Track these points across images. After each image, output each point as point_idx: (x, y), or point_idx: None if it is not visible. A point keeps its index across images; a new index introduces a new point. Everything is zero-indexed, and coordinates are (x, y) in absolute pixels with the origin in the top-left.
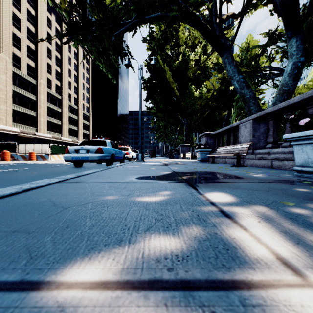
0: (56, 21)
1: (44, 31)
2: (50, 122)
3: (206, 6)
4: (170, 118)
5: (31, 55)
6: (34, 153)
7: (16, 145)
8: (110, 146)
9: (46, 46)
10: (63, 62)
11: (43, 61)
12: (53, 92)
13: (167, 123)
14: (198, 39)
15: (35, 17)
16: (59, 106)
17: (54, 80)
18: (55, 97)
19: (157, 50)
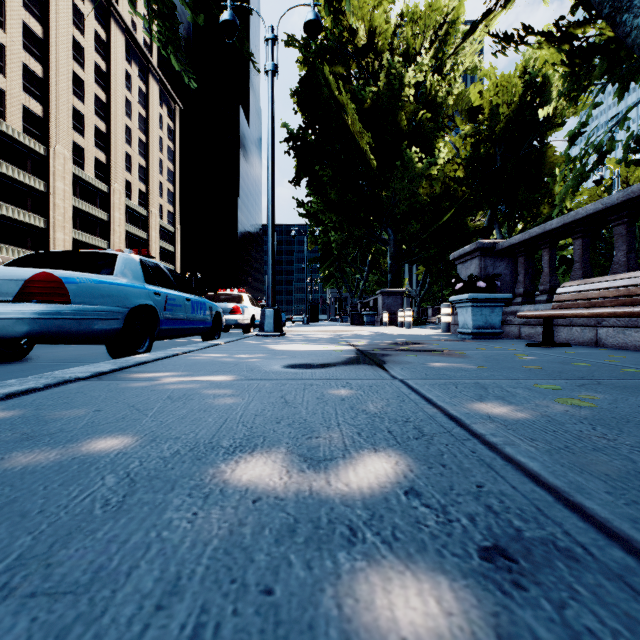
0: (97, 17)
1: (66, 36)
2: (80, 244)
3: None
4: (355, 227)
5: (33, 86)
6: None
7: None
8: (133, 276)
9: (70, 70)
10: (113, 111)
11: (64, 103)
12: (87, 176)
13: (347, 240)
14: (420, 39)
15: (43, 2)
16: (103, 207)
17: (90, 148)
18: (93, 186)
19: (322, 62)
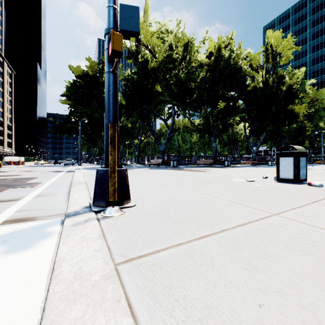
0: None
1: None
2: None
3: (95, 134)
4: (90, 144)
5: None
6: (21, 161)
7: (3, 157)
8: (73, 161)
9: None
10: None
11: None
12: None
13: (88, 147)
14: None
15: None
16: None
17: None
18: None
19: None
